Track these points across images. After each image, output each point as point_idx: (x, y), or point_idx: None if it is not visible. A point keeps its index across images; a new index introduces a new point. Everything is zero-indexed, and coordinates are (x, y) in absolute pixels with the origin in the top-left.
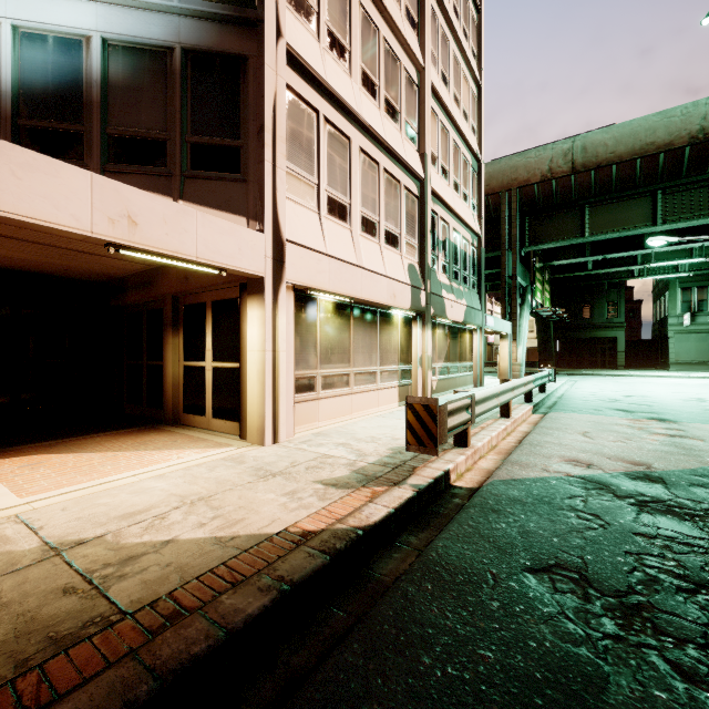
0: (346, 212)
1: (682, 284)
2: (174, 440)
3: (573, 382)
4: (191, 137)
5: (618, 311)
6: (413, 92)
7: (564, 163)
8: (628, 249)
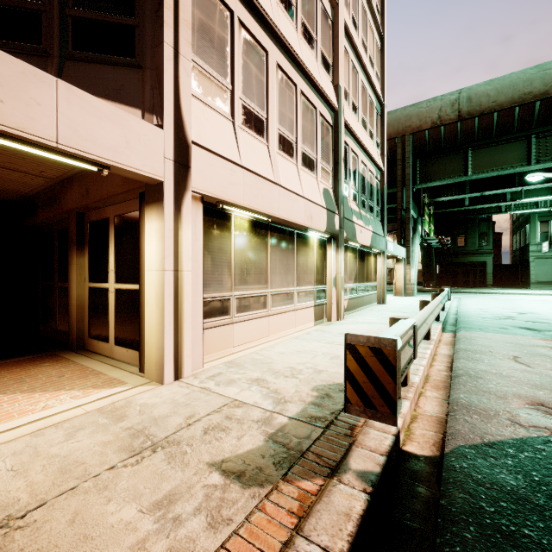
0: (262, 126)
1: (541, 218)
2: (61, 374)
3: (458, 299)
4: (72, 11)
5: (487, 240)
6: (328, 25)
7: (451, 111)
8: (502, 187)
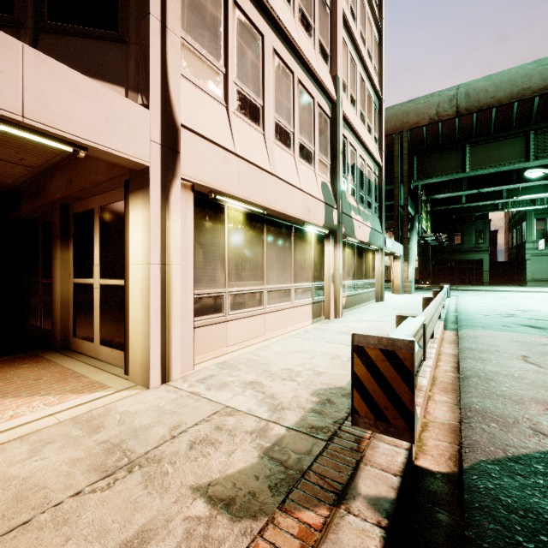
0: (258, 114)
1: (537, 215)
2: (39, 377)
3: (455, 297)
4: None
5: (484, 238)
6: (326, 13)
7: (449, 107)
8: (499, 184)
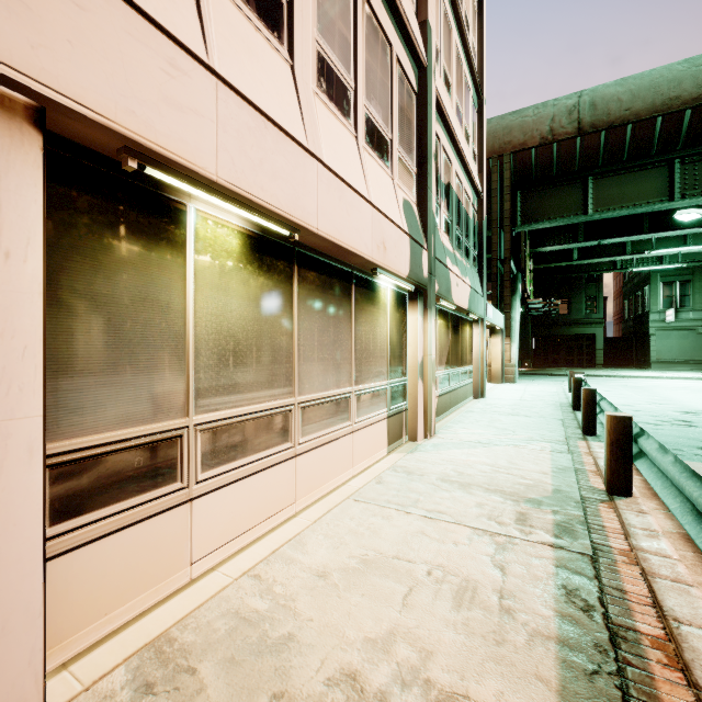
0: (278, 13)
1: (664, 278)
2: None
3: None
4: None
5: (597, 307)
6: None
7: (568, 122)
8: (626, 234)
